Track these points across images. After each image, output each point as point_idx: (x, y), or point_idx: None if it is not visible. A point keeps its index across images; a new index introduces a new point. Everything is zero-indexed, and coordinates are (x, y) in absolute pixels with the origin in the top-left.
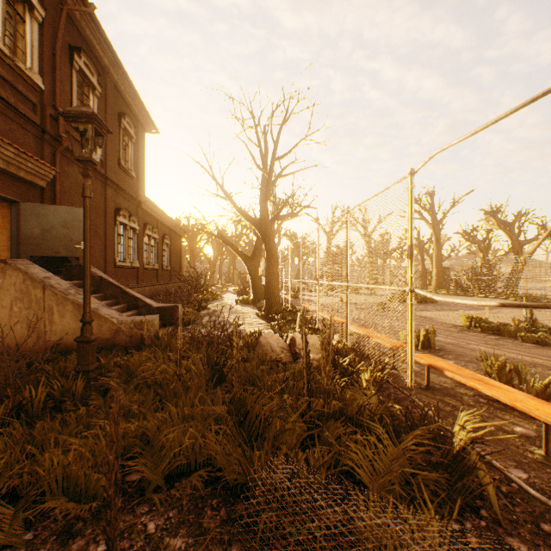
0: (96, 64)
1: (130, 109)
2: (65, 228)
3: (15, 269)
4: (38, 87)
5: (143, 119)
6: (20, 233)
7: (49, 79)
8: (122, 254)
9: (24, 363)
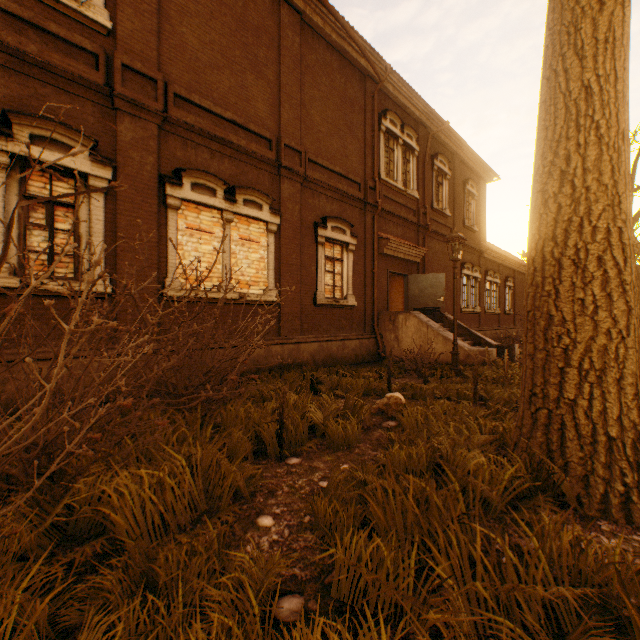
0: (447, 154)
1: (472, 171)
2: (431, 288)
3: (413, 316)
4: (415, 199)
5: (483, 174)
6: (408, 294)
7: (420, 189)
8: (465, 301)
9: (427, 361)
